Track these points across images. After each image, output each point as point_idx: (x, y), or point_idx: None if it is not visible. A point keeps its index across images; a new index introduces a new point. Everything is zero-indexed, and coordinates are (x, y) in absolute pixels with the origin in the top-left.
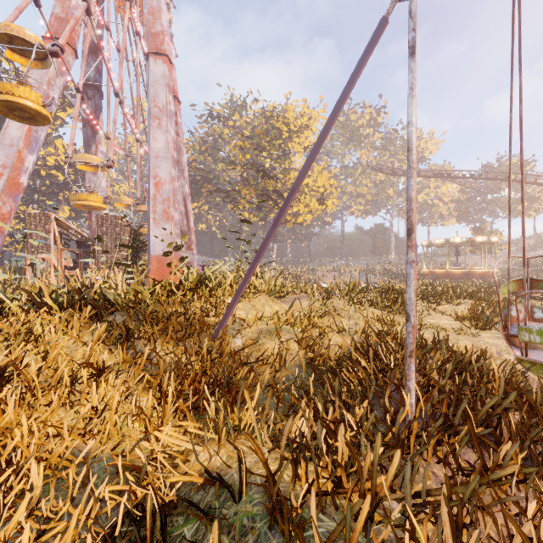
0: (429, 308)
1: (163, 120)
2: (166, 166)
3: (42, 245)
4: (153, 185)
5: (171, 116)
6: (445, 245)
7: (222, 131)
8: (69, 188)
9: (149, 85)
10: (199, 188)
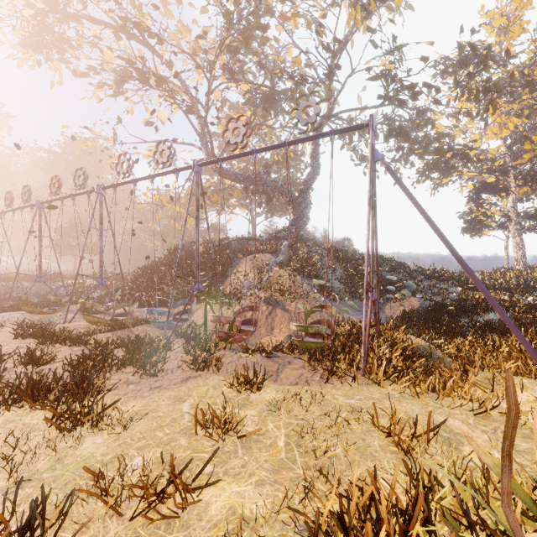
0: None
1: None
2: None
3: None
4: None
5: None
6: None
7: None
8: None
9: None
10: None
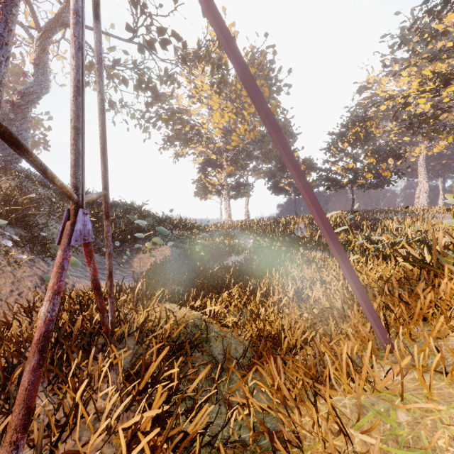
0: None
1: None
2: None
3: None
4: None
5: None
6: None
7: None
8: None
9: None
10: None
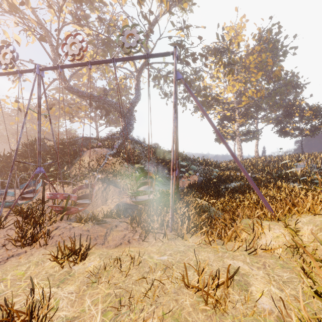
0: None
1: None
2: None
3: None
4: None
5: None
6: None
7: None
8: None
9: None
10: None
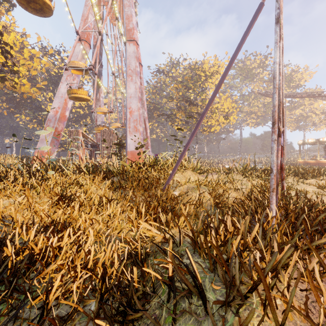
0: (299, 181)
1: (133, 76)
2: (135, 102)
3: (76, 146)
4: (129, 112)
5: (138, 74)
6: (316, 143)
7: (165, 80)
8: (85, 118)
9: (126, 58)
10: (152, 114)
